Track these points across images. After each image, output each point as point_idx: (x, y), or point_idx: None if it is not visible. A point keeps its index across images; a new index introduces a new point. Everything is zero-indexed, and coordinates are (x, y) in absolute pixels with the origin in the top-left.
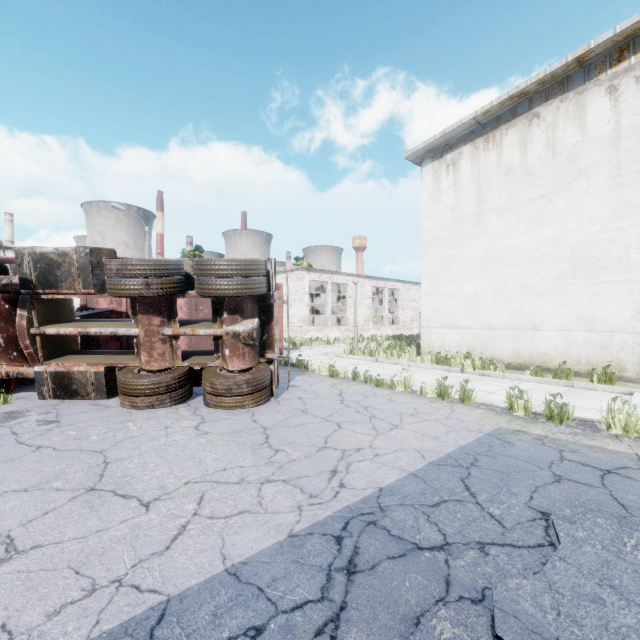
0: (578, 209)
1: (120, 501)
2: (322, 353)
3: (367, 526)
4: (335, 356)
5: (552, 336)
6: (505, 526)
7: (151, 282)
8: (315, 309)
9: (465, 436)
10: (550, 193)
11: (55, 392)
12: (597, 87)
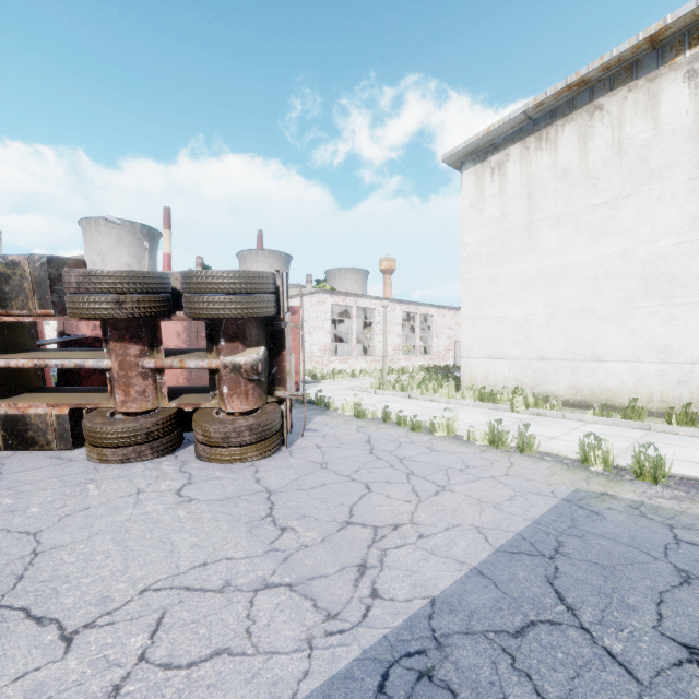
0: (650, 217)
1: (29, 630)
2: (346, 387)
3: (418, 683)
4: (361, 391)
5: (618, 368)
6: (639, 679)
7: (123, 299)
8: (338, 337)
9: (536, 503)
10: (615, 199)
11: (6, 441)
12: (673, 72)
